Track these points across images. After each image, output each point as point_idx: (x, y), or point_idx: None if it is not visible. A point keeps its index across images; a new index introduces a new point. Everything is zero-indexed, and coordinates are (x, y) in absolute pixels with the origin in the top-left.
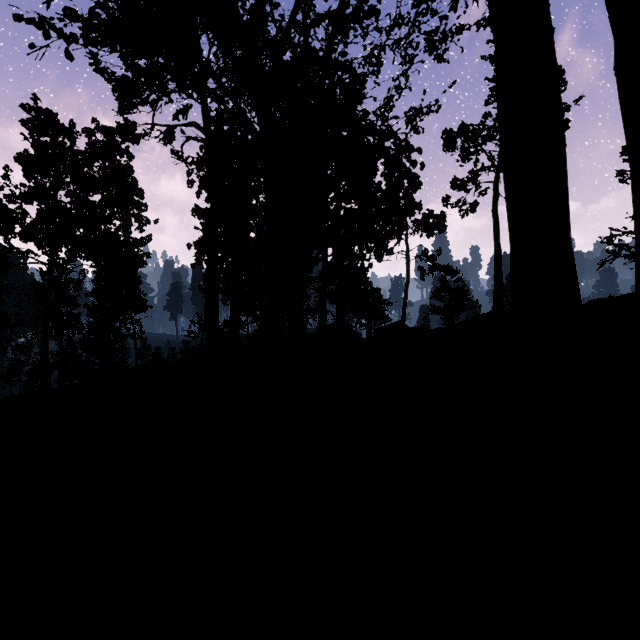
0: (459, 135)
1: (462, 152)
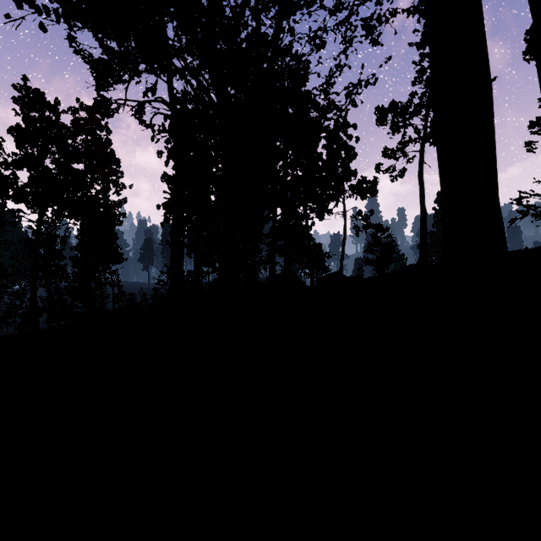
0: (390, 111)
1: (392, 126)
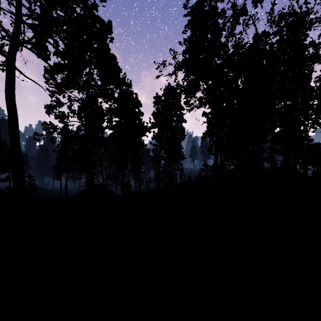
0: None
1: None
